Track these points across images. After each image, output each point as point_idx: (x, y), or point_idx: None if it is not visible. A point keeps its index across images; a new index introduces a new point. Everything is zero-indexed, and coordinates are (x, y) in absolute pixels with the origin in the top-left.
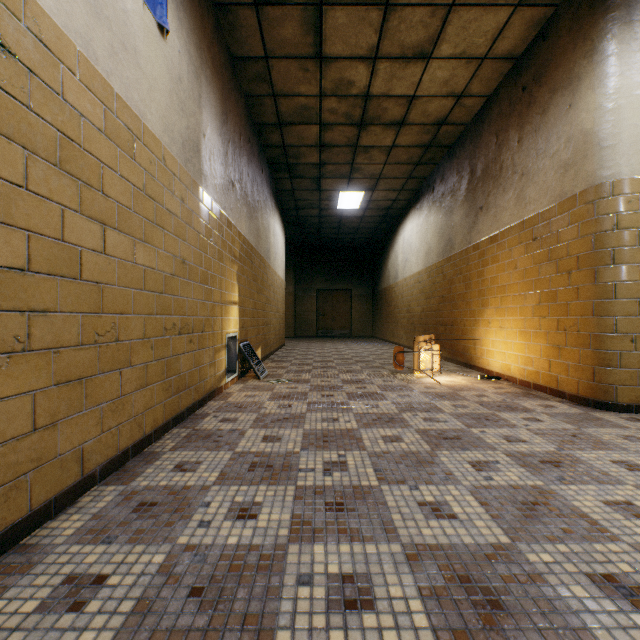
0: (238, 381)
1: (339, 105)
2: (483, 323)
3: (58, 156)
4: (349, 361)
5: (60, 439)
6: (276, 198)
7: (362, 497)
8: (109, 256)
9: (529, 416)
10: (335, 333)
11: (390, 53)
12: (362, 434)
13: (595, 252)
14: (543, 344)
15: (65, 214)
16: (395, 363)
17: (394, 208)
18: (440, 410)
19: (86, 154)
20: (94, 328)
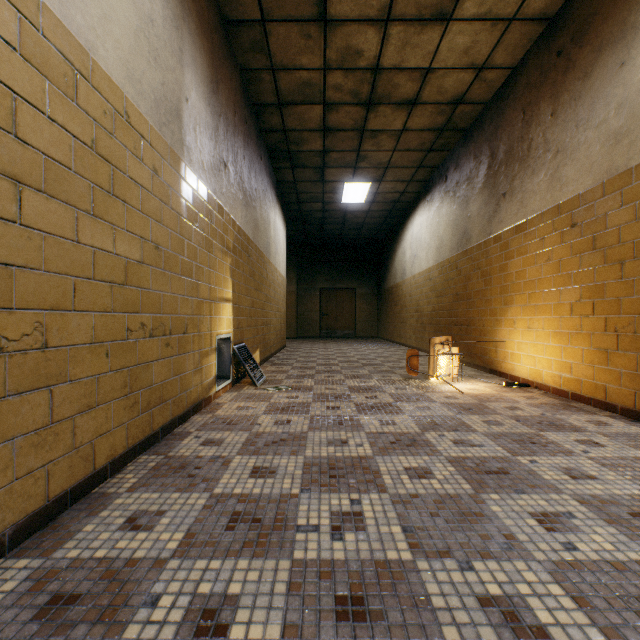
0: (232, 388)
1: (345, 80)
2: (506, 323)
3: None
4: (355, 364)
5: None
6: (277, 190)
7: (391, 585)
8: (29, 228)
9: (583, 437)
10: (339, 333)
11: (404, 13)
12: (379, 465)
13: None
14: (585, 347)
15: None
16: (408, 368)
17: (402, 201)
18: (470, 428)
19: None
20: None
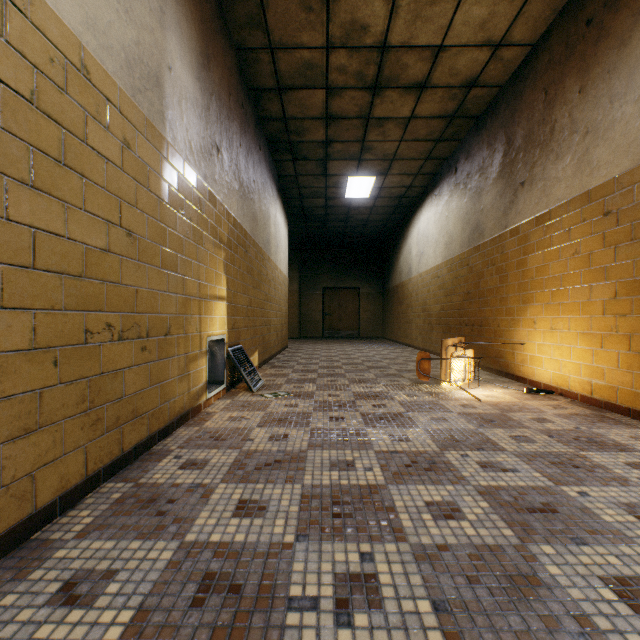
0: (225, 395)
1: (349, 61)
2: (525, 323)
3: None
4: (360, 367)
5: None
6: (278, 184)
7: None
8: None
9: (634, 459)
10: (342, 334)
11: None
12: (394, 498)
13: None
14: (622, 351)
15: None
16: (419, 372)
17: (408, 196)
18: (497, 446)
19: None
20: None
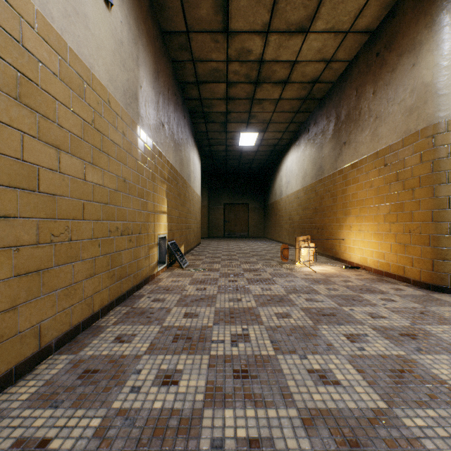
0: (167, 270)
1: (241, 68)
2: (346, 227)
3: (18, 91)
4: (248, 255)
5: (20, 320)
6: (195, 137)
7: (262, 365)
8: (63, 174)
9: (385, 297)
10: (237, 234)
11: (278, 28)
12: (260, 311)
13: (434, 174)
14: (392, 243)
15: (24, 139)
16: (282, 256)
17: (279, 145)
18: (317, 292)
19: (43, 92)
20: (50, 230)
